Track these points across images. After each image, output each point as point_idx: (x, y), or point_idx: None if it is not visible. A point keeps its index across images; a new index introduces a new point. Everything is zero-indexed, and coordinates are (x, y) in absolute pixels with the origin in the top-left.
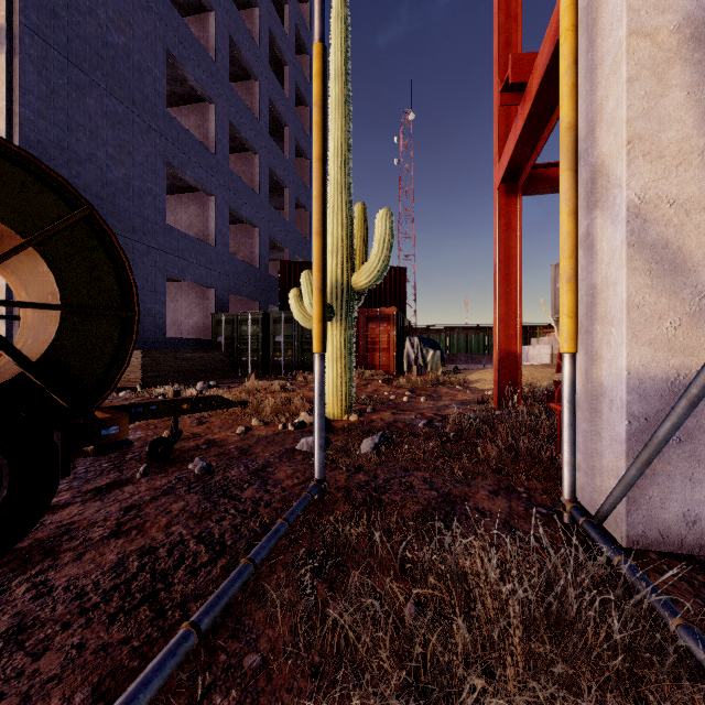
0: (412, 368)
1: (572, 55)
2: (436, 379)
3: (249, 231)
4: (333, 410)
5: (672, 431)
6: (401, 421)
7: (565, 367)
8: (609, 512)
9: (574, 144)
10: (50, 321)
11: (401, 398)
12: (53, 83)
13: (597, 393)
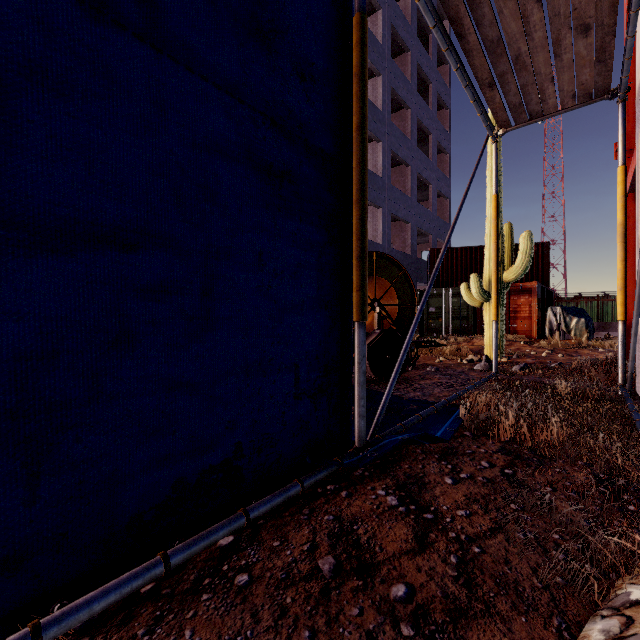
0: (554, 333)
1: (621, 193)
2: (578, 343)
3: (402, 227)
4: (489, 355)
5: (633, 345)
6: (538, 363)
7: (619, 327)
8: (629, 382)
9: (623, 231)
10: (390, 309)
11: (540, 354)
12: None
13: (638, 339)
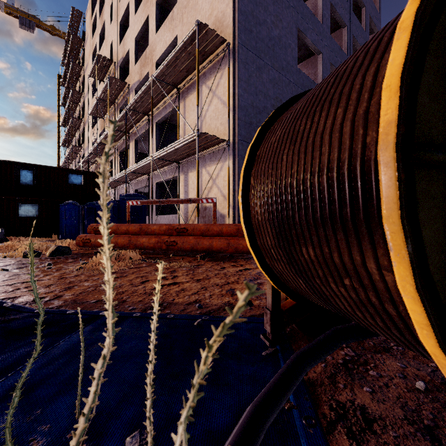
0: None
1: None
2: None
3: None
4: None
5: None
6: None
7: None
8: None
9: None
10: None
11: None
12: (249, 71)
13: None
